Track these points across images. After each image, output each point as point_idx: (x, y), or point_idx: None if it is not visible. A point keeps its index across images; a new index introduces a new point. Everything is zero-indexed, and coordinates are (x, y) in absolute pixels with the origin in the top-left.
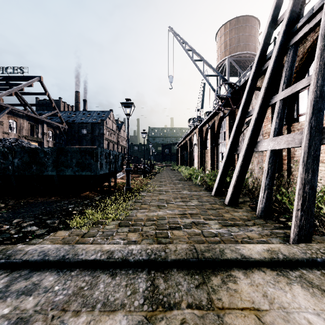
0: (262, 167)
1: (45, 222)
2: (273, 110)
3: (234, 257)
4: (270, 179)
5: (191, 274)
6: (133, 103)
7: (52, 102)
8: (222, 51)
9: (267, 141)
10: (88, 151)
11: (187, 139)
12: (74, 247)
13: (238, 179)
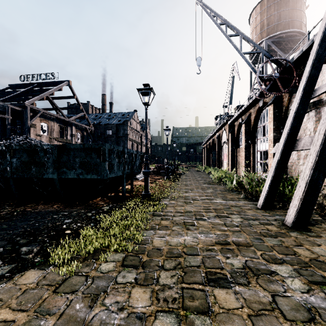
0: None
1: (18, 251)
2: None
3: None
4: None
5: None
6: (152, 89)
7: (79, 105)
8: (258, 33)
9: None
10: (94, 148)
11: (214, 137)
12: None
13: (309, 188)
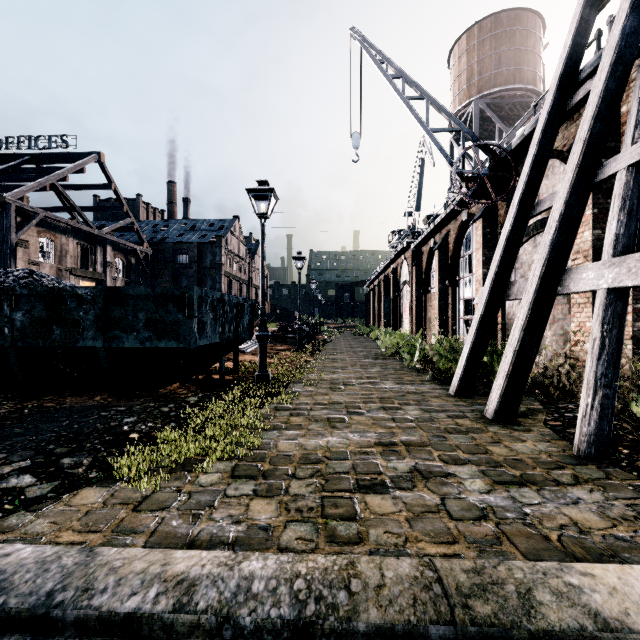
0: (563, 331)
1: (58, 463)
2: (597, 198)
3: (572, 625)
4: (609, 362)
5: None
6: (273, 191)
7: (121, 203)
8: (463, 87)
9: (595, 268)
10: (172, 294)
11: (387, 272)
12: (92, 559)
13: (518, 360)
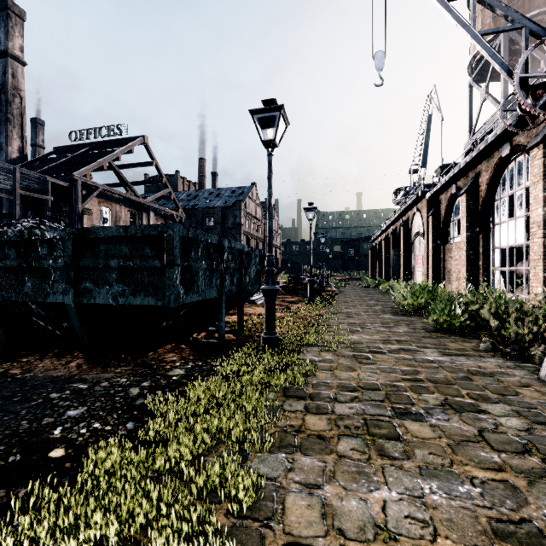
0: None
1: None
2: None
3: None
4: None
5: None
6: (282, 109)
7: (161, 177)
8: (488, 20)
9: None
10: (149, 235)
11: (395, 226)
12: None
13: None
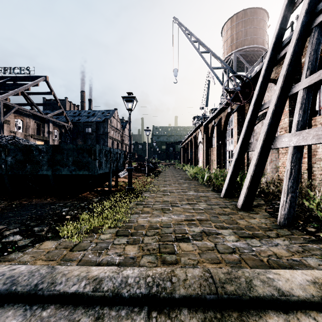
0: (275, 166)
1: (32, 230)
2: (291, 102)
3: (268, 294)
4: (294, 180)
5: (209, 321)
6: (135, 97)
7: (57, 102)
8: (228, 46)
9: (288, 136)
10: (86, 148)
11: (191, 137)
12: (54, 270)
13: (253, 180)
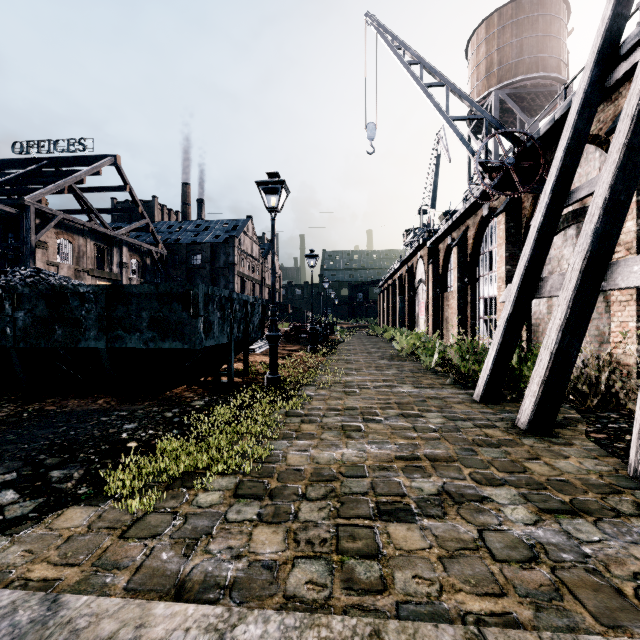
0: (599, 332)
1: (46, 477)
2: None
3: None
4: None
5: None
6: (284, 183)
7: (137, 205)
8: (482, 78)
9: None
10: (177, 292)
11: (402, 271)
12: (52, 615)
13: (556, 364)
